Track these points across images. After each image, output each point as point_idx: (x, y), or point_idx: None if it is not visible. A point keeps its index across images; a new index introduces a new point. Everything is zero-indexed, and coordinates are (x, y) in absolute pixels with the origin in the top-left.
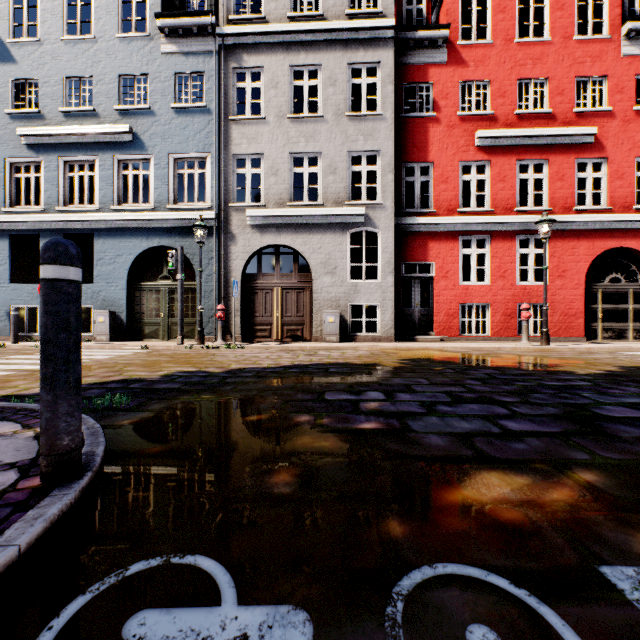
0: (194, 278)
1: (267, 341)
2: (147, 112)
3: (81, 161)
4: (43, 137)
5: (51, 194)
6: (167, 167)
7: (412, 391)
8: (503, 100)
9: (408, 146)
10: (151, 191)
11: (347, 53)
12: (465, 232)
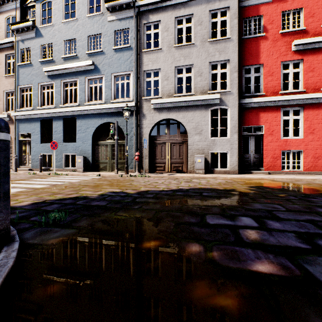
0: (124, 138)
1: (162, 172)
2: (101, 53)
3: (71, 81)
4: (54, 71)
5: (58, 99)
6: (110, 80)
7: (277, 218)
8: (312, 19)
9: (246, 56)
10: (103, 94)
11: (208, 5)
12: (285, 105)
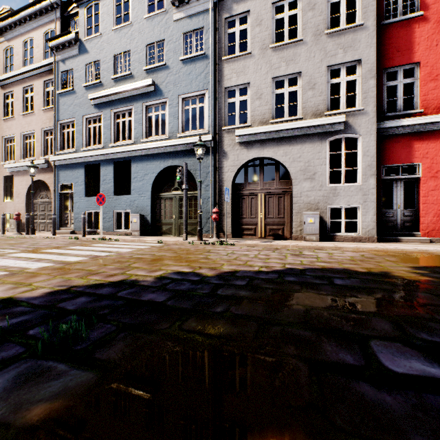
0: (196, 188)
1: (252, 238)
2: (164, 67)
3: (124, 111)
4: (102, 98)
5: (107, 136)
6: (177, 106)
7: None
8: None
9: (389, 51)
10: (166, 125)
11: None
12: None
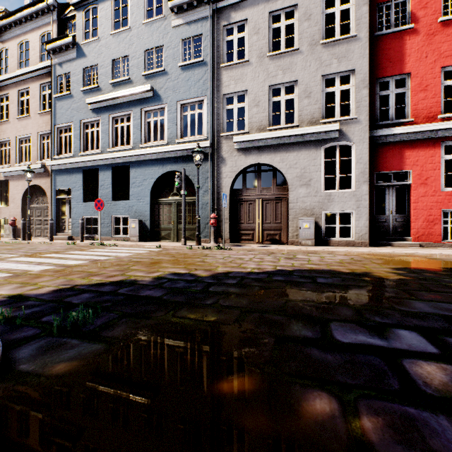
0: (195, 194)
1: (250, 243)
2: (162, 73)
3: (122, 116)
4: (100, 103)
5: (105, 141)
6: (176, 111)
7: None
8: None
9: (382, 62)
10: (165, 131)
11: None
12: (448, 137)
